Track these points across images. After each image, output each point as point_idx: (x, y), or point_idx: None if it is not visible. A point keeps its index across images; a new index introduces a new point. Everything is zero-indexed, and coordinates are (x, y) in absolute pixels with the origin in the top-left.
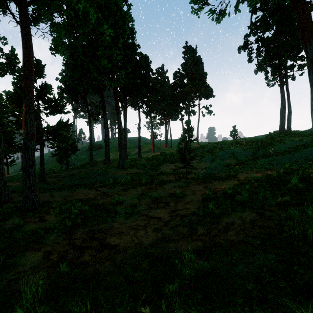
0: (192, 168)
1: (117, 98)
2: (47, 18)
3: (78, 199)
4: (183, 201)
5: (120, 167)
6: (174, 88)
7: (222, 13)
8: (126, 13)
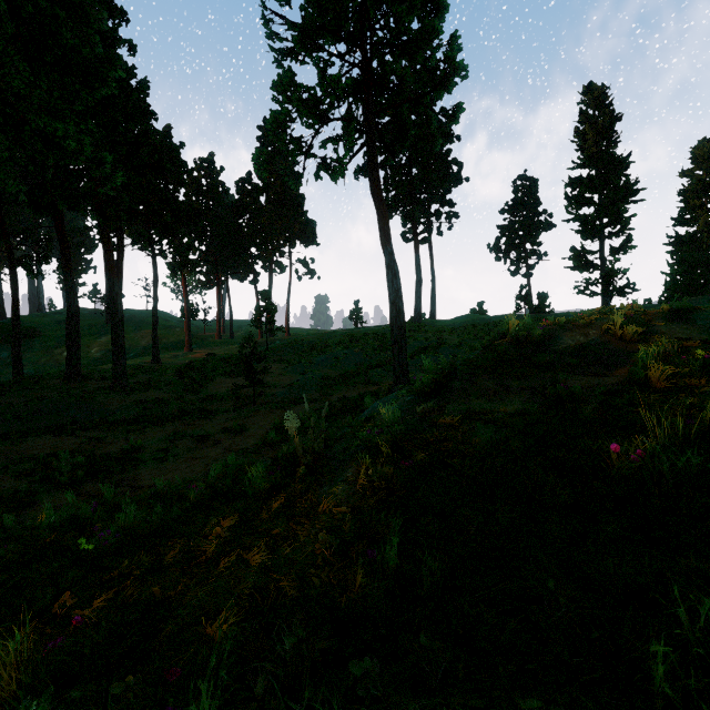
0: (267, 386)
1: (110, 246)
2: (1, 146)
3: (45, 454)
4: (243, 436)
5: (116, 388)
6: (238, 213)
7: (298, 180)
8: (135, 89)
